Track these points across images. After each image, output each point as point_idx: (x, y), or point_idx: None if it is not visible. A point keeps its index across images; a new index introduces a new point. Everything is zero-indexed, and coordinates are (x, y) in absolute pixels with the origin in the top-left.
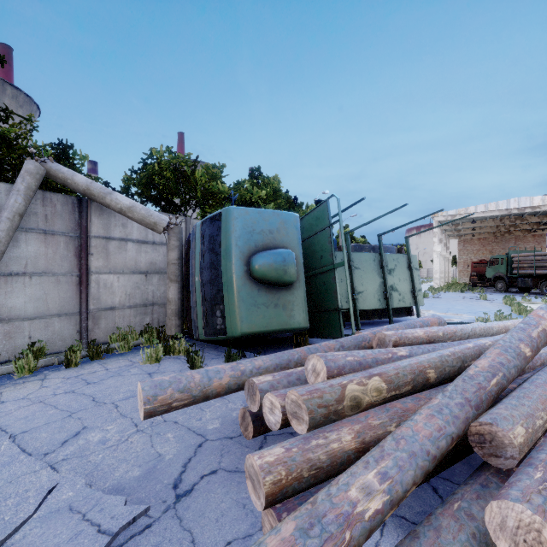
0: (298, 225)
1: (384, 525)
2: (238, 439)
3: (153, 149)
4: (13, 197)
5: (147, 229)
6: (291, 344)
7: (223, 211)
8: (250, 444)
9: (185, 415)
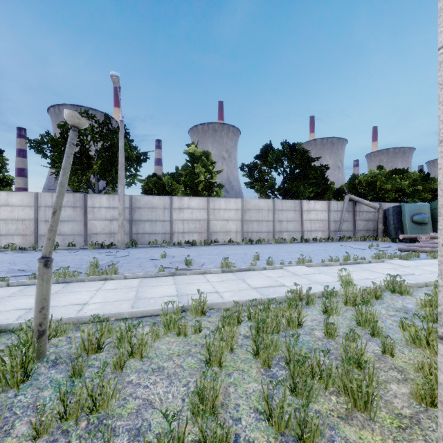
0: (429, 207)
1: None
2: None
3: (359, 177)
4: (345, 204)
5: (368, 208)
6: None
7: (402, 204)
8: None
9: (402, 245)
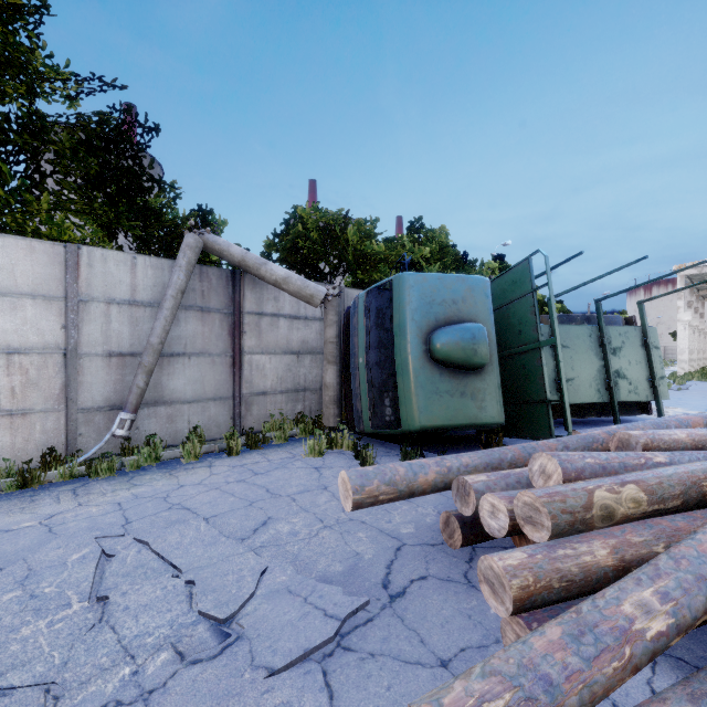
0: (489, 292)
1: (654, 663)
2: (441, 547)
3: (298, 208)
4: (176, 273)
5: (299, 302)
6: (477, 444)
7: (395, 279)
8: (457, 553)
9: (372, 516)
